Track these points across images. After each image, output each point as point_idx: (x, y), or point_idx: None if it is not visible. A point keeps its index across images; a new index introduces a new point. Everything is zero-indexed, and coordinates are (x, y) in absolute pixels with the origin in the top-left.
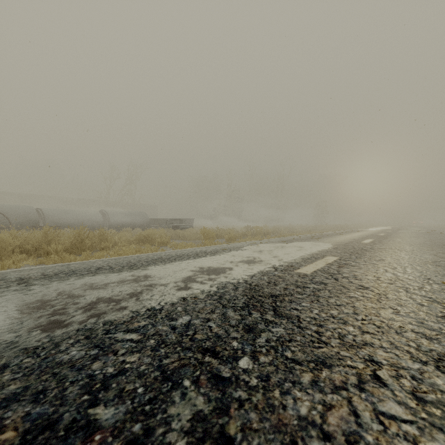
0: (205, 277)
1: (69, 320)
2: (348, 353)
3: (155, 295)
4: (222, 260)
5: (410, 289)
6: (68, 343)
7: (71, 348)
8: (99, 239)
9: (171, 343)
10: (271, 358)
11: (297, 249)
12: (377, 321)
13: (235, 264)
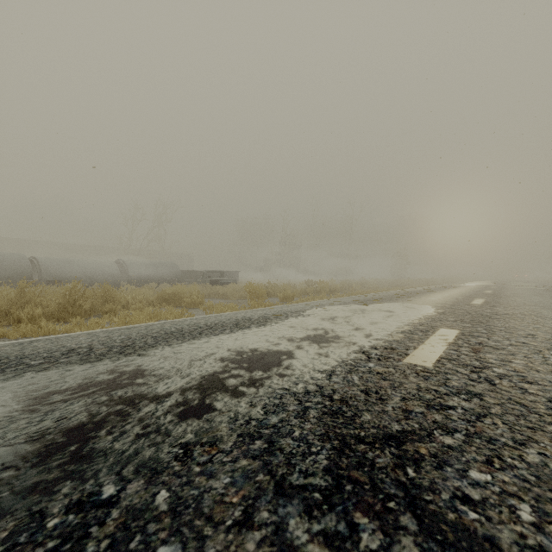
0: (243, 375)
1: None
2: None
3: (126, 434)
4: (275, 335)
5: None
6: None
7: None
8: (103, 299)
9: None
10: None
11: (387, 316)
12: None
13: (296, 344)
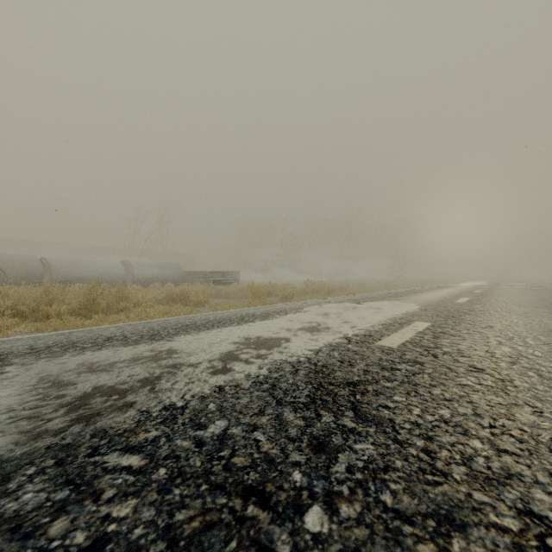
0: (252, 352)
1: (40, 428)
2: (485, 496)
3: (179, 382)
4: (276, 327)
5: (544, 372)
6: (24, 476)
7: (26, 486)
8: (117, 298)
9: (192, 476)
10: (359, 508)
11: (374, 312)
12: (515, 429)
13: (293, 333)
